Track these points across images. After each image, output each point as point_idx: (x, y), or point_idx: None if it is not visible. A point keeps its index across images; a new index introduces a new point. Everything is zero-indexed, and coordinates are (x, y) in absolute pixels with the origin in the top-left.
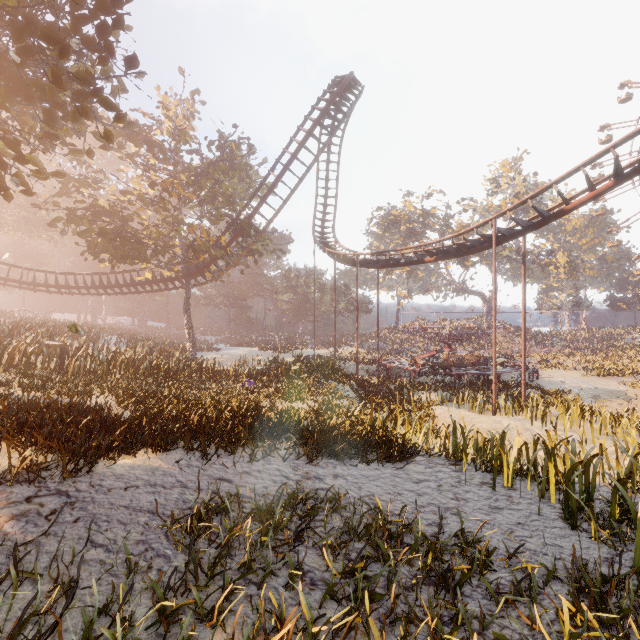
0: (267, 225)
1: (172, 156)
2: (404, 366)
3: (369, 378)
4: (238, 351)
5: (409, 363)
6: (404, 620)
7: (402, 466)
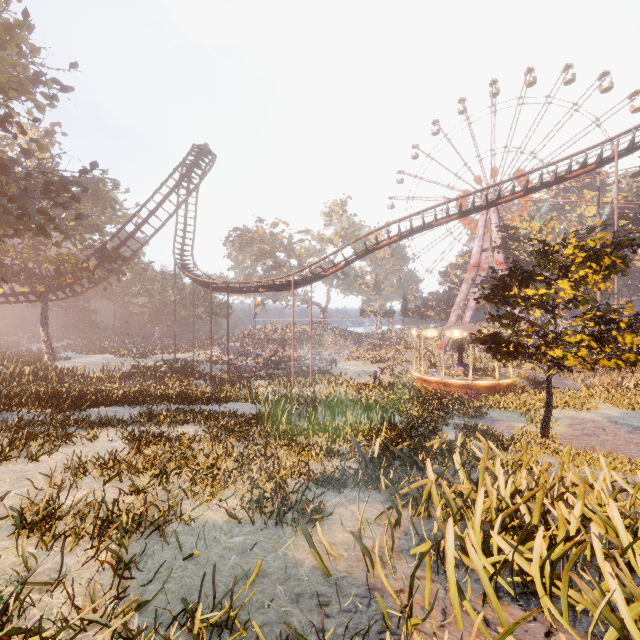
0: (133, 254)
1: None
2: (249, 364)
3: (221, 375)
4: (93, 359)
5: (254, 362)
6: (206, 415)
7: (223, 405)
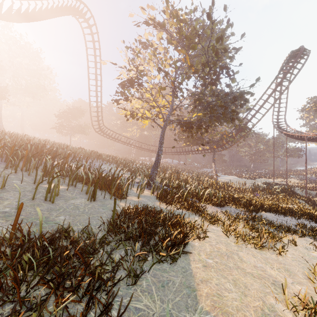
0: (253, 126)
1: None
2: None
3: (312, 198)
4: (228, 177)
5: None
6: None
7: None
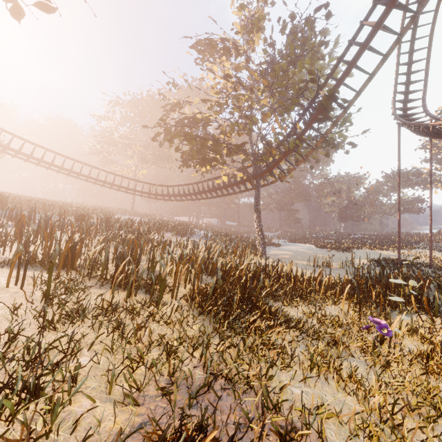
0: (353, 99)
1: (245, 51)
2: None
3: None
4: (297, 247)
5: None
6: None
7: None
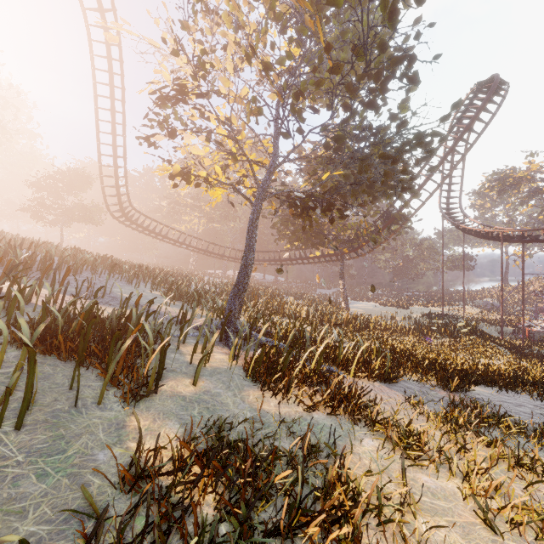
0: (413, 213)
1: None
2: None
3: (510, 340)
4: (364, 305)
5: None
6: None
7: None
